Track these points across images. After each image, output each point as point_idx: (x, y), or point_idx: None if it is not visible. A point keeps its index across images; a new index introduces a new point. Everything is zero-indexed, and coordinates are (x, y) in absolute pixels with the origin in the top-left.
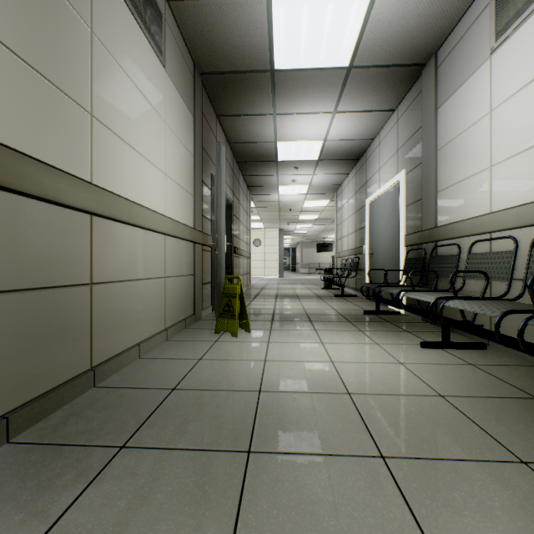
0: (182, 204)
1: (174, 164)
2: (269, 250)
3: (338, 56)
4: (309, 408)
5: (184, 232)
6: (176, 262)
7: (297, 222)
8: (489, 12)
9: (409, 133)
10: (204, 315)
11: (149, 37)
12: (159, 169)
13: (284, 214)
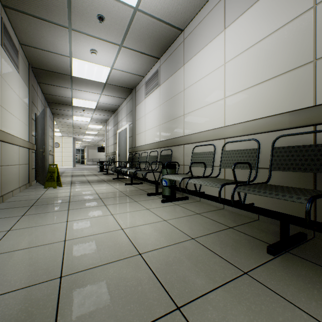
0: (24, 131)
1: (22, 114)
2: (66, 150)
3: (101, 79)
4: (85, 196)
5: (26, 144)
6: (23, 158)
7: (85, 134)
8: (144, 86)
9: (130, 110)
10: (33, 184)
11: (15, 65)
12: (17, 118)
13: (77, 130)
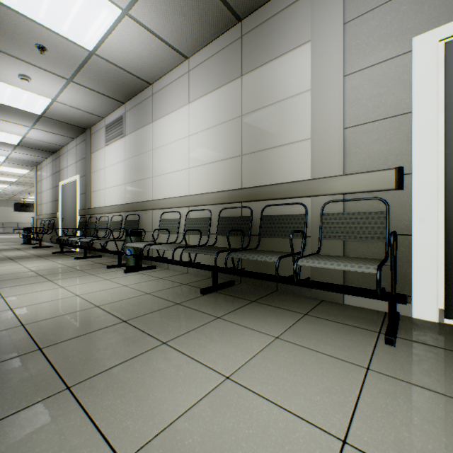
0: None
1: None
2: None
3: (33, 109)
4: (15, 275)
5: None
6: None
7: None
8: (105, 130)
9: (82, 157)
10: None
11: None
12: None
13: None
